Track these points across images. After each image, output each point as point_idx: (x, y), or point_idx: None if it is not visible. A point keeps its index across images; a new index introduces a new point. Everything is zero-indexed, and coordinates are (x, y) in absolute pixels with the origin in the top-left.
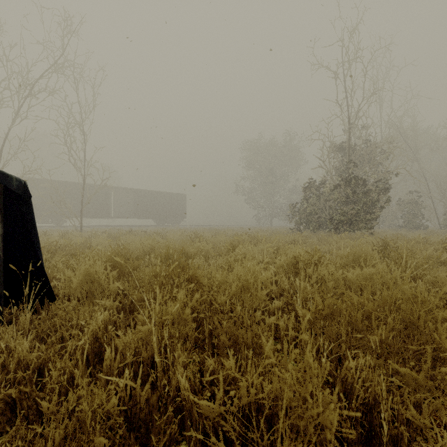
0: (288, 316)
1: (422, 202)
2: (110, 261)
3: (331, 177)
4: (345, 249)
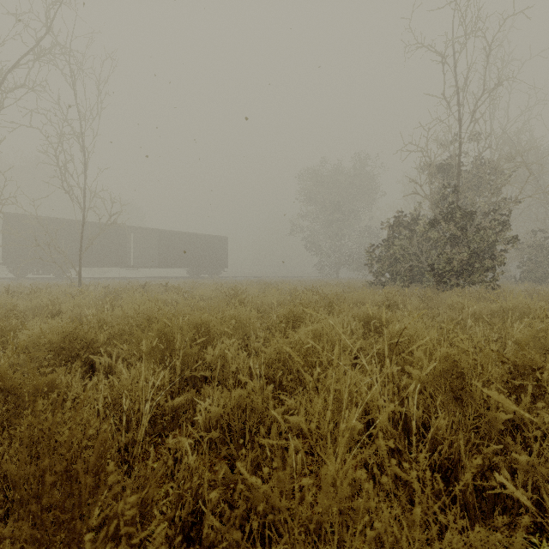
0: None
1: (548, 246)
2: None
3: (432, 207)
4: (533, 330)
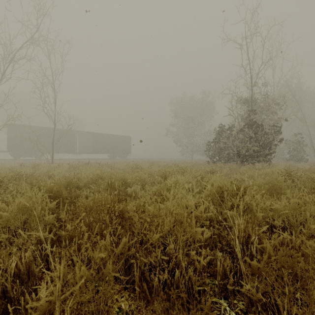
0: (225, 255)
1: (303, 142)
2: (53, 191)
3: (238, 122)
4: (260, 179)
